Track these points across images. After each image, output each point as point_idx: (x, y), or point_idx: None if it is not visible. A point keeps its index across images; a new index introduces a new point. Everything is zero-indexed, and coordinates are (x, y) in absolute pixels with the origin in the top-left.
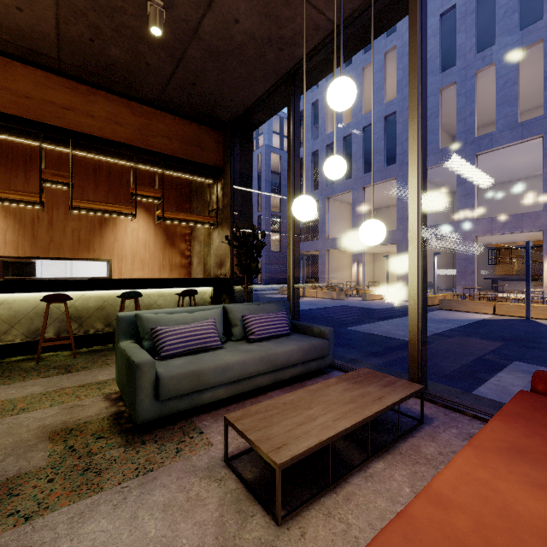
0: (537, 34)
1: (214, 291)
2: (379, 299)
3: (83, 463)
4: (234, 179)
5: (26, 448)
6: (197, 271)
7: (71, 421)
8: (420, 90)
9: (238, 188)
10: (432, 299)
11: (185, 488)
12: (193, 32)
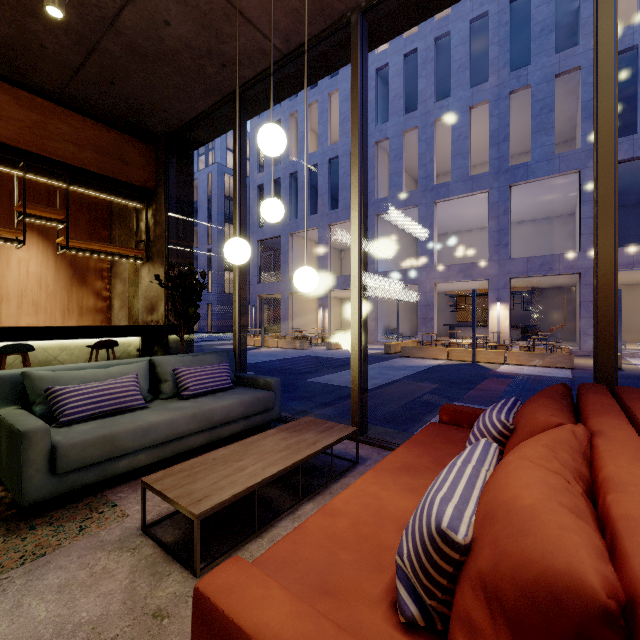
0: (484, 95)
1: (142, 341)
2: (345, 348)
3: None
4: (169, 205)
5: None
6: (120, 317)
7: None
8: (361, 140)
9: (174, 217)
10: (395, 346)
11: (89, 564)
12: (109, 22)
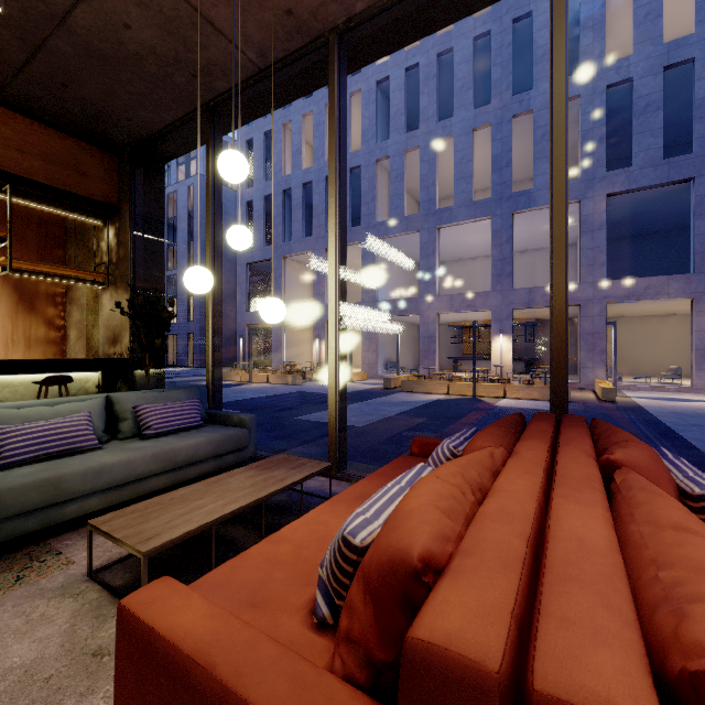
0: (487, 117)
1: (102, 377)
2: None
3: None
4: (135, 224)
5: None
6: (77, 349)
7: None
8: (339, 166)
9: (141, 237)
10: (395, 381)
11: (25, 612)
12: (59, 19)
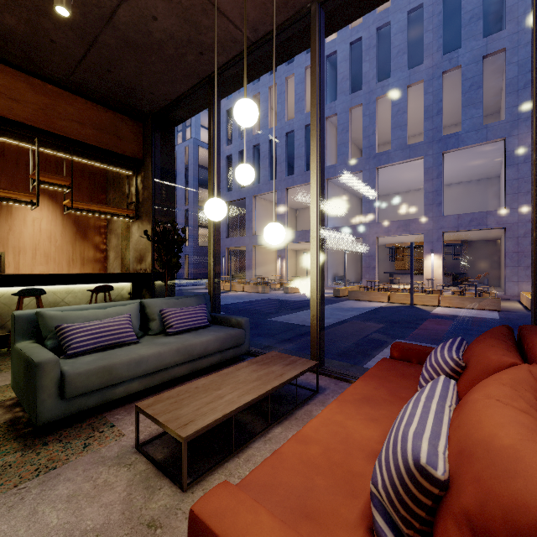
0: (419, 75)
1: (133, 286)
2: (300, 292)
3: None
4: (155, 172)
5: None
6: (114, 266)
7: None
8: (319, 114)
9: (159, 182)
10: (343, 291)
11: (93, 477)
12: (107, 19)
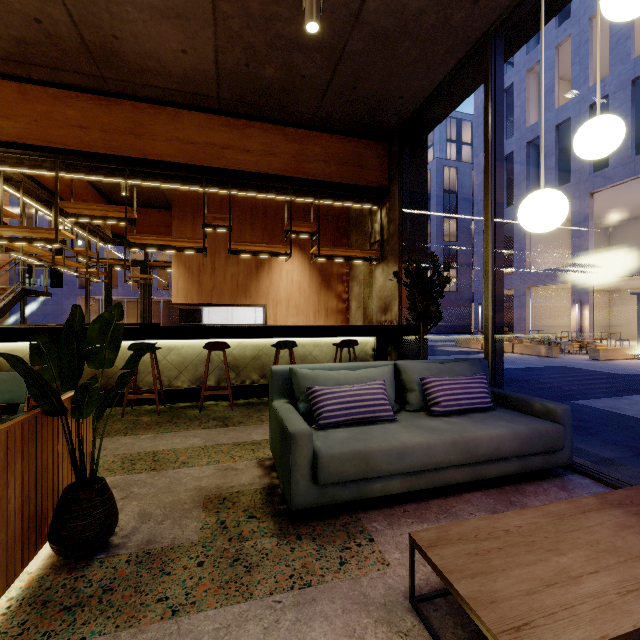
0: None
1: (376, 341)
2: (624, 359)
3: (233, 549)
4: (403, 199)
5: (181, 512)
6: (356, 317)
7: (224, 487)
8: None
9: (407, 211)
10: None
11: (355, 632)
12: (355, 16)
